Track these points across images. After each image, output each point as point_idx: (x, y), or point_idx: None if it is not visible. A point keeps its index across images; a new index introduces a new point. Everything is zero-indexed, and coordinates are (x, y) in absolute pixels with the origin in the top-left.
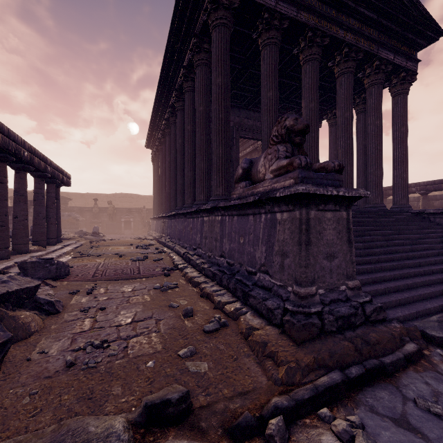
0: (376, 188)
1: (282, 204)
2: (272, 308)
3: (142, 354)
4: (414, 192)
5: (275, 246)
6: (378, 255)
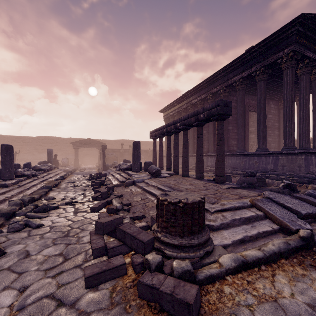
0: None
1: None
2: None
3: None
4: None
5: None
6: None
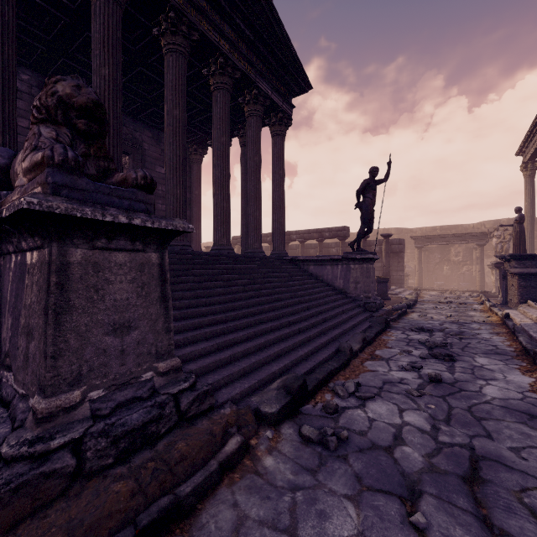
0: (256, 231)
1: (25, 234)
2: None
3: None
4: (295, 240)
5: (21, 317)
6: (239, 309)
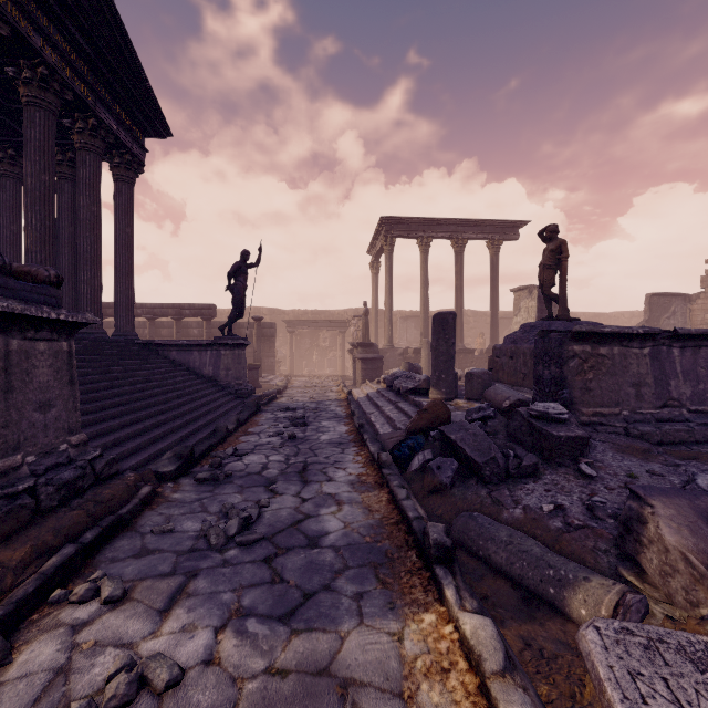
0: (94, 306)
1: None
2: None
3: None
4: (141, 316)
5: None
6: (102, 400)
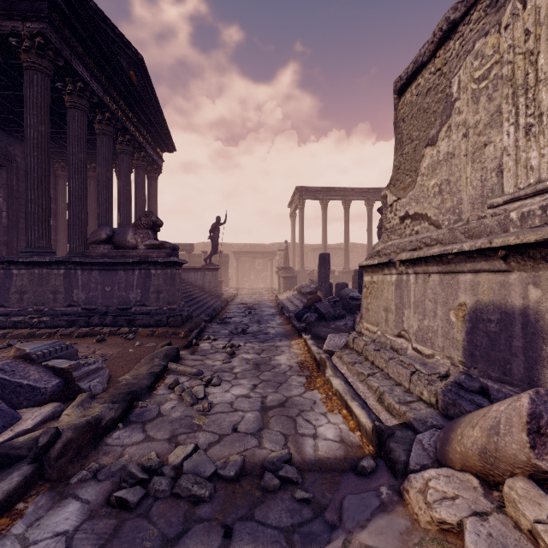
0: None
1: (158, 265)
2: (161, 318)
3: (119, 351)
4: None
5: (151, 289)
6: None
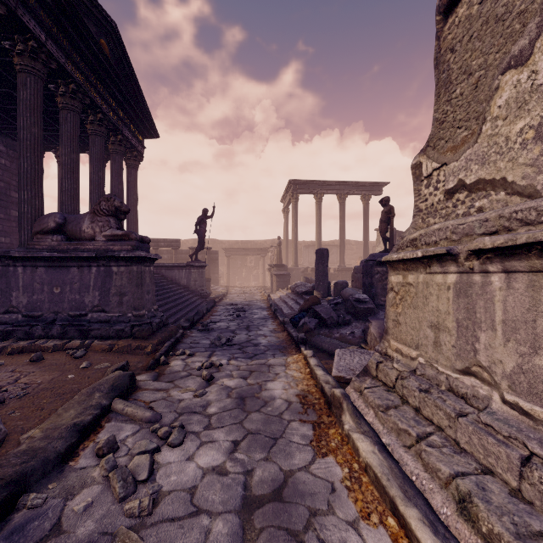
0: None
1: (121, 261)
2: (123, 328)
3: (53, 378)
4: None
5: (112, 290)
6: None
